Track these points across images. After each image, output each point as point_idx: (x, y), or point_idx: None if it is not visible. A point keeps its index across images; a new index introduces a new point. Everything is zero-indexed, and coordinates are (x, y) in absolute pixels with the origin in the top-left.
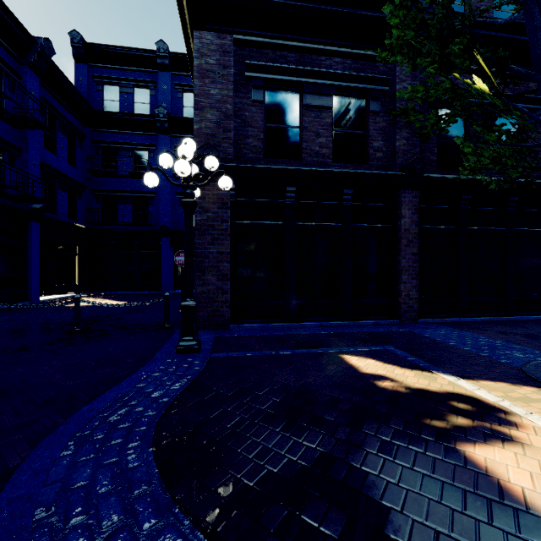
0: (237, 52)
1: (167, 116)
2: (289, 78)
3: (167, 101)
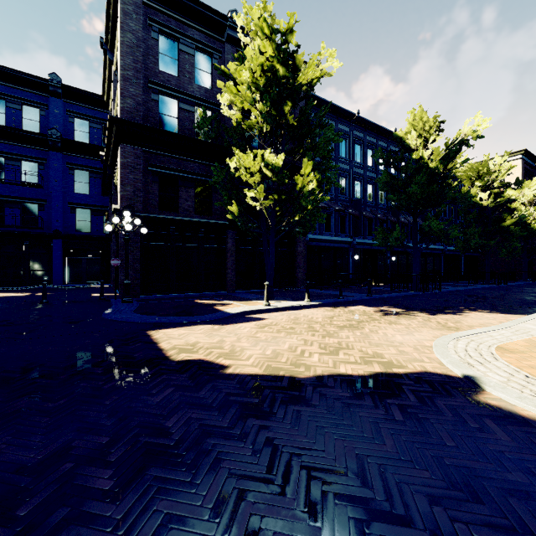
0: (144, 155)
1: (60, 137)
2: (172, 172)
3: (59, 123)
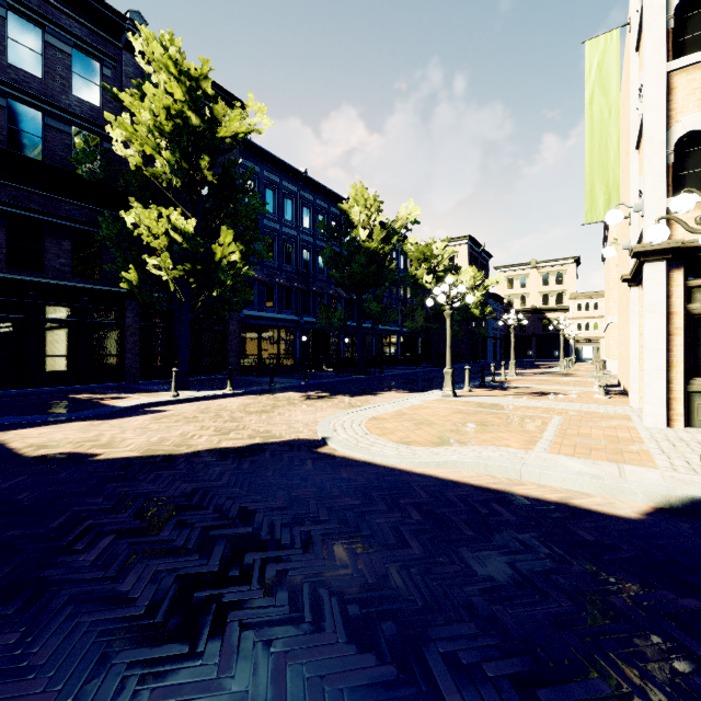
0: None
1: None
2: (32, 215)
3: None
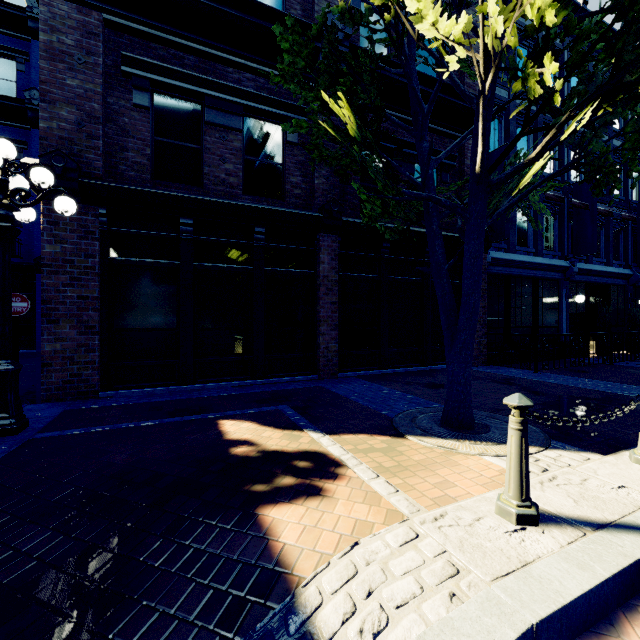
0: (112, 38)
1: None
2: (184, 85)
3: None
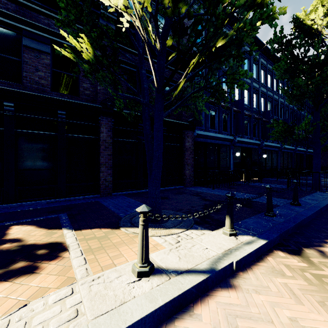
0: None
1: None
2: (7, 20)
3: None
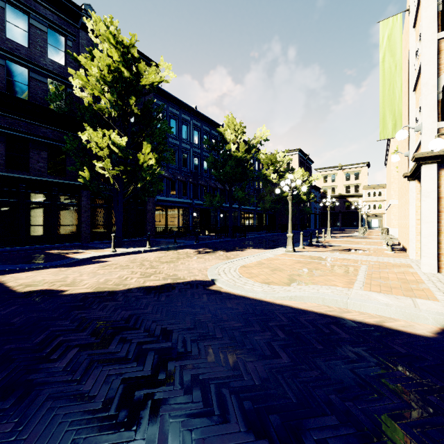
0: None
1: None
2: (22, 135)
3: None
